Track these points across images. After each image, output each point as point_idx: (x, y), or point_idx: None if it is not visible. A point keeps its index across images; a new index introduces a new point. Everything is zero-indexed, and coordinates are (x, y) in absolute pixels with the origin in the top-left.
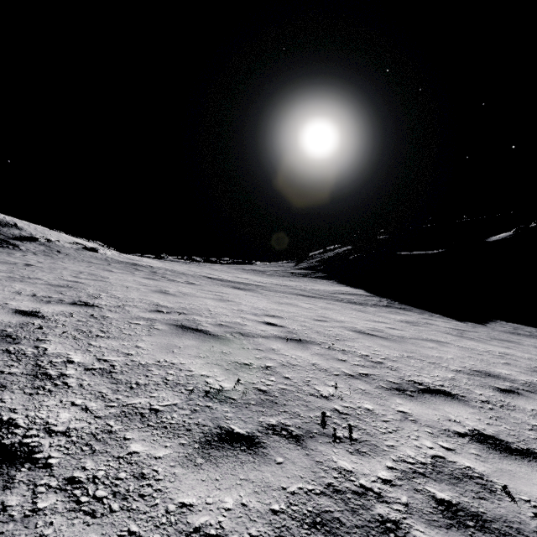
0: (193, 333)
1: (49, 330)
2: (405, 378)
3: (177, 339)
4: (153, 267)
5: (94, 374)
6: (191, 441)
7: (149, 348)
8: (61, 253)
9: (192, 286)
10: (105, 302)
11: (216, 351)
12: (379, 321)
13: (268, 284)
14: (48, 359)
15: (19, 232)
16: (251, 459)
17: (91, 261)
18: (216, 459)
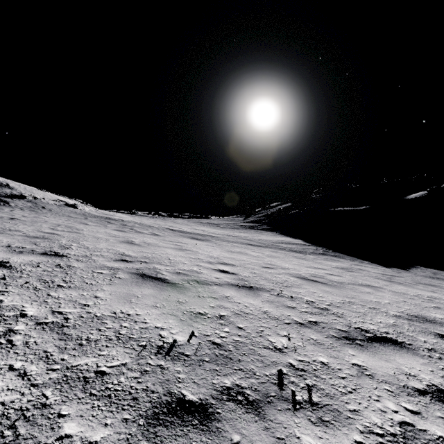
0: (152, 282)
1: (11, 280)
2: (352, 326)
3: (136, 288)
4: (124, 220)
5: (44, 329)
6: (136, 415)
7: (108, 298)
8: (45, 209)
9: (156, 237)
10: (74, 252)
11: (172, 300)
12: (318, 268)
13: (222, 235)
14: (0, 313)
15: (10, 190)
16: (203, 439)
17: (71, 215)
18: (163, 441)
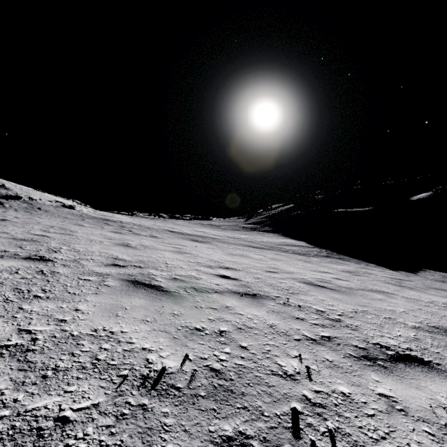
0: (144, 290)
1: None
2: (370, 341)
3: (125, 298)
4: (123, 222)
5: (2, 355)
6: None
7: (90, 311)
8: (41, 210)
9: (154, 239)
10: (62, 256)
11: (165, 313)
12: (324, 272)
13: (223, 236)
14: None
15: (6, 191)
16: None
17: (67, 217)
18: None
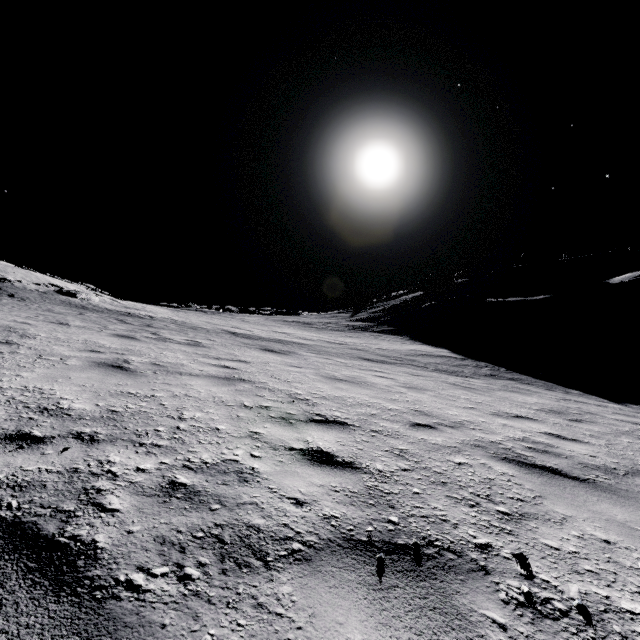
0: None
1: None
2: None
3: None
4: (155, 318)
5: None
6: None
7: None
8: (14, 298)
9: (191, 349)
10: None
11: None
12: (517, 415)
13: (317, 341)
14: None
15: None
16: None
17: (54, 309)
18: None
